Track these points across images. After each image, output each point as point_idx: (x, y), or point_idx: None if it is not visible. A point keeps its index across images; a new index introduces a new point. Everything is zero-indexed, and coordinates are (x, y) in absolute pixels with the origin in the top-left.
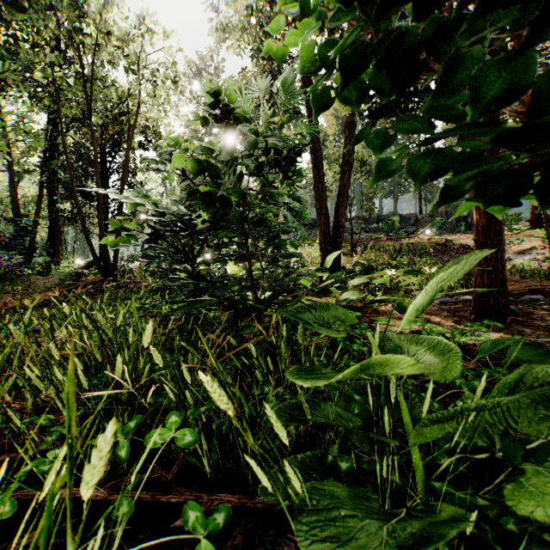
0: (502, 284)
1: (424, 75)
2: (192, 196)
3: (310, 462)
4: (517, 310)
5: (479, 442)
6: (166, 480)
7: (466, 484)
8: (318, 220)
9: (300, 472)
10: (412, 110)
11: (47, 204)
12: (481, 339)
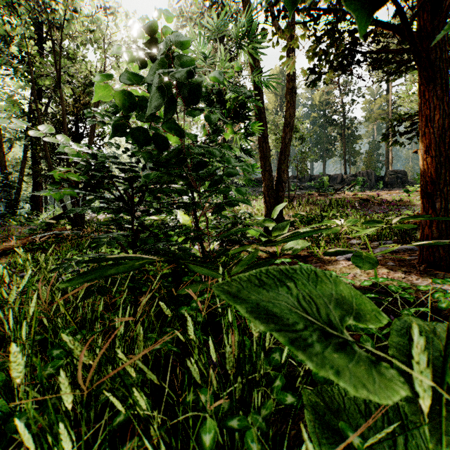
0: None
1: None
2: (122, 132)
3: None
4: None
5: None
6: None
7: None
8: (262, 176)
9: None
10: (358, 63)
11: (31, 165)
12: None
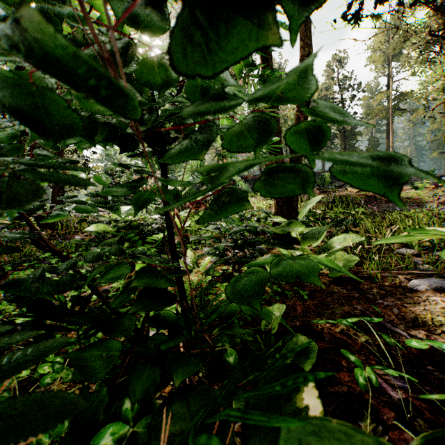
0: None
1: None
2: None
3: None
4: None
5: None
6: None
7: None
8: None
9: None
10: None
11: None
12: None
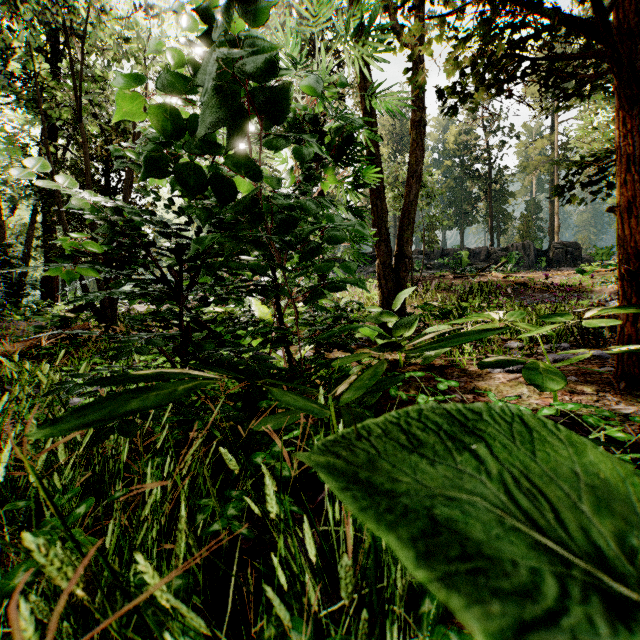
0: None
1: None
2: (160, 170)
3: None
4: None
5: None
6: None
7: None
8: (376, 248)
9: None
10: (523, 76)
11: (43, 234)
12: None
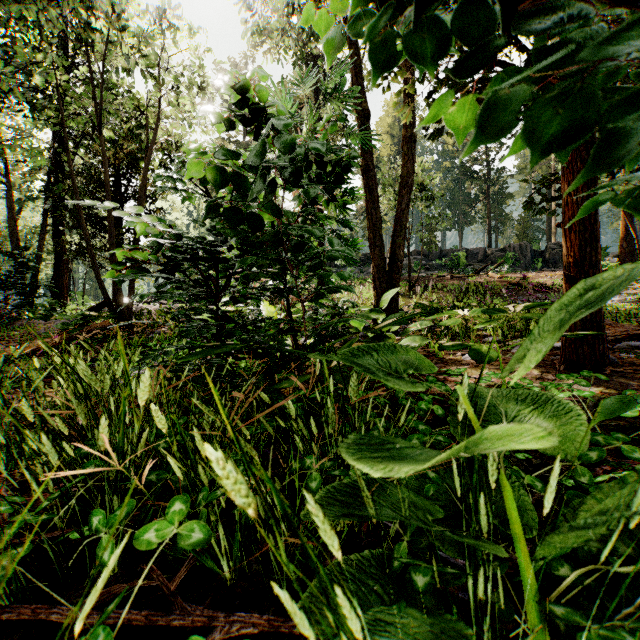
0: (598, 328)
1: (542, 1)
2: (215, 212)
3: (369, 568)
4: (616, 359)
5: (619, 546)
6: (168, 591)
7: (592, 602)
8: (371, 253)
9: (355, 582)
10: None
11: (52, 237)
12: (585, 394)
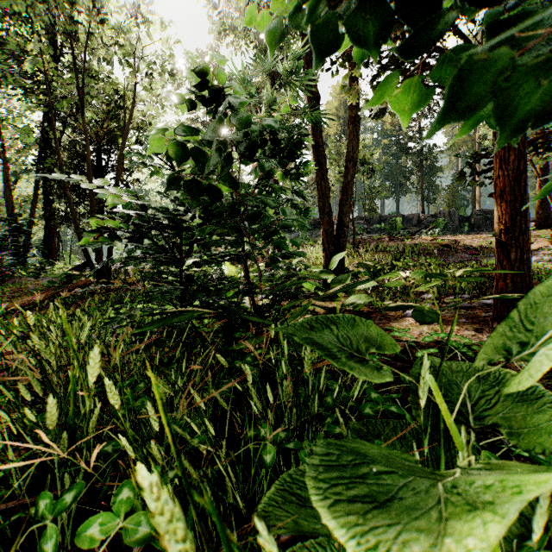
0: (527, 288)
1: None
2: (176, 185)
3: None
4: None
5: None
6: None
7: None
8: (321, 219)
9: None
10: None
11: (43, 204)
12: None
